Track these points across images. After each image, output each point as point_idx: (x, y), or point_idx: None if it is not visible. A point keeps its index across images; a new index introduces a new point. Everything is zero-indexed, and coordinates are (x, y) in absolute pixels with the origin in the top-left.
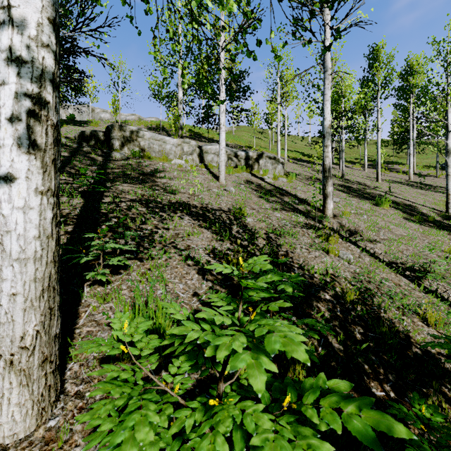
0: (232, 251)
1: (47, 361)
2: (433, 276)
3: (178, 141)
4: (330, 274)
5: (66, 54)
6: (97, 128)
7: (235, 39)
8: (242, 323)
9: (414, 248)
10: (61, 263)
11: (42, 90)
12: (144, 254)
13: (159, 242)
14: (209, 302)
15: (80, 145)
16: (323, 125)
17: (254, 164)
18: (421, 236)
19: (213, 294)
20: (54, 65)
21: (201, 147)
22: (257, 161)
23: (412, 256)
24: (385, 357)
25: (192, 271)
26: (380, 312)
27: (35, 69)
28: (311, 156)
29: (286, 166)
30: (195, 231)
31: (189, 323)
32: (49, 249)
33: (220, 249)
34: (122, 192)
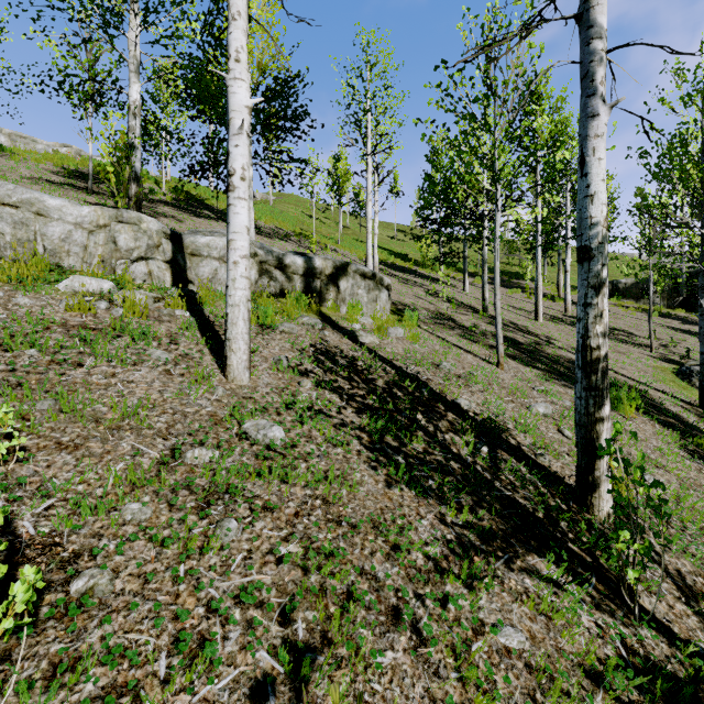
0: None
1: None
2: None
3: (98, 214)
4: None
5: None
6: None
7: None
8: None
9: None
10: None
11: None
12: None
13: None
14: None
15: None
16: (582, 214)
17: (325, 289)
18: None
19: None
20: None
21: (178, 238)
22: (334, 282)
23: None
24: None
25: None
26: None
27: None
28: (406, 258)
29: None
30: None
31: None
32: None
33: None
34: None
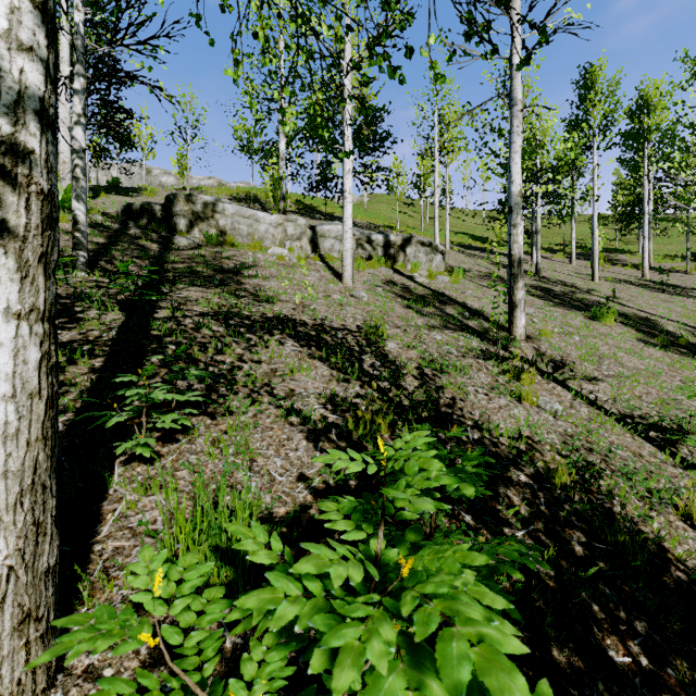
0: (364, 400)
1: (30, 618)
2: (695, 439)
3: (278, 218)
4: (525, 437)
5: (98, 81)
6: (153, 199)
7: (368, 47)
8: (384, 562)
9: (658, 390)
10: (79, 424)
11: (19, 129)
12: (219, 405)
13: (244, 384)
14: (325, 491)
15: (125, 226)
16: (509, 191)
17: (397, 254)
18: (668, 370)
19: (330, 503)
20: (44, 84)
21: (314, 228)
22: (403, 250)
23: (657, 404)
24: (626, 589)
25: (298, 435)
26: (611, 504)
27: (5, 90)
28: (486, 240)
29: (448, 257)
30: (303, 365)
31: (280, 578)
32: (34, 417)
33: (344, 395)
34: (188, 301)
